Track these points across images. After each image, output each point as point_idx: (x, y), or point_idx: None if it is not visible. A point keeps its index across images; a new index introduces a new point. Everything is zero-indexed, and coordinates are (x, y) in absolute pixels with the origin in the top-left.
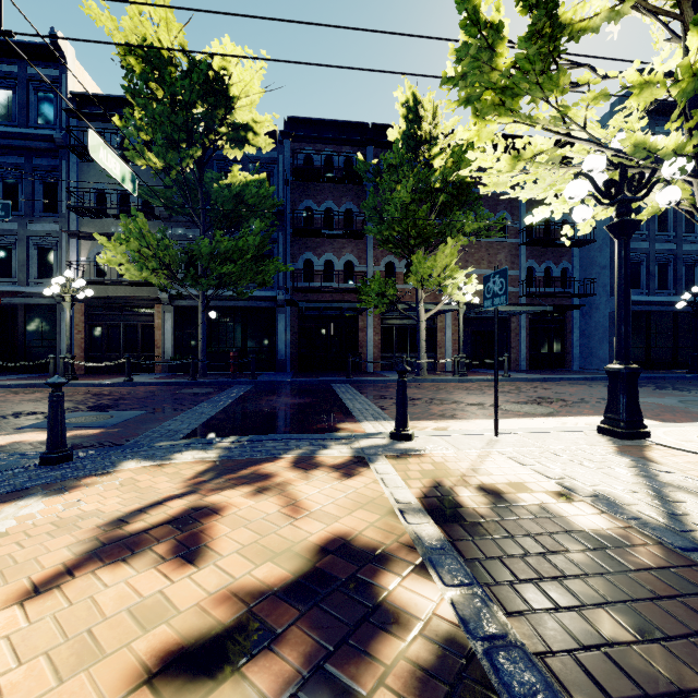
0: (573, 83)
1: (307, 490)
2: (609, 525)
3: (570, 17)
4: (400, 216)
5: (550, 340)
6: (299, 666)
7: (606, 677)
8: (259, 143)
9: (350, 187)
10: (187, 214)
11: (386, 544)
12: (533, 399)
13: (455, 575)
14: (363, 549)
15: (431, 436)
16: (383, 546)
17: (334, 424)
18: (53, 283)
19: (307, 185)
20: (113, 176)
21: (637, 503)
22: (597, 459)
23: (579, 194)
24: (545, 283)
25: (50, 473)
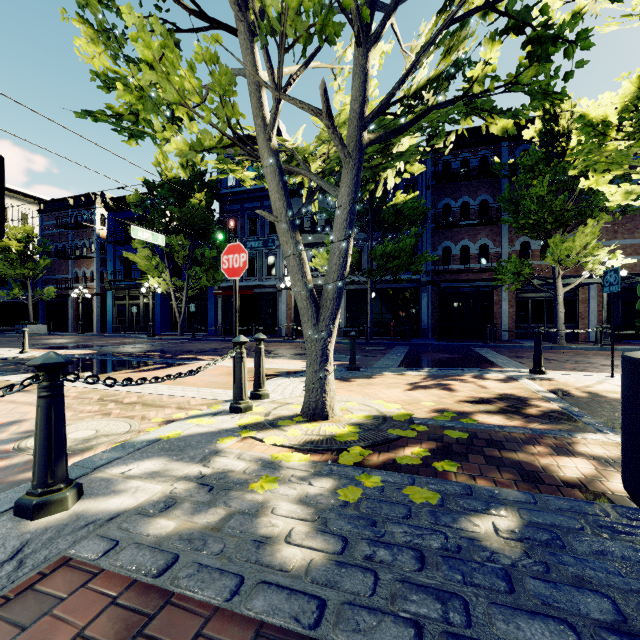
0: None
1: (486, 384)
2: None
3: None
4: (536, 207)
5: None
6: (504, 406)
7: (611, 419)
8: (413, 170)
9: (485, 180)
10: (359, 226)
11: (530, 397)
12: None
13: (560, 402)
14: (519, 396)
15: (559, 374)
16: (528, 397)
17: (486, 368)
18: (286, 280)
19: (445, 187)
20: None
21: None
22: None
23: None
24: None
25: (358, 373)
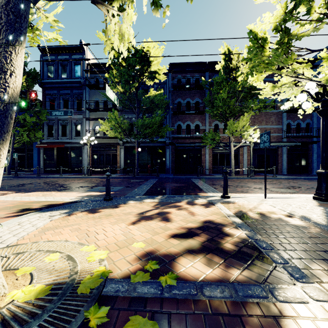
0: (299, 55)
1: (194, 210)
2: (303, 224)
3: (296, 32)
4: (222, 104)
5: (299, 159)
6: (205, 239)
7: (288, 248)
8: (160, 78)
9: (198, 91)
10: (130, 109)
11: (224, 223)
12: (287, 187)
13: (246, 229)
14: (217, 223)
15: (237, 197)
16: (223, 223)
17: (196, 193)
18: (83, 138)
19: (178, 92)
20: (112, 99)
21: (317, 219)
22: (307, 207)
23: (302, 99)
24: (297, 130)
25: (109, 203)
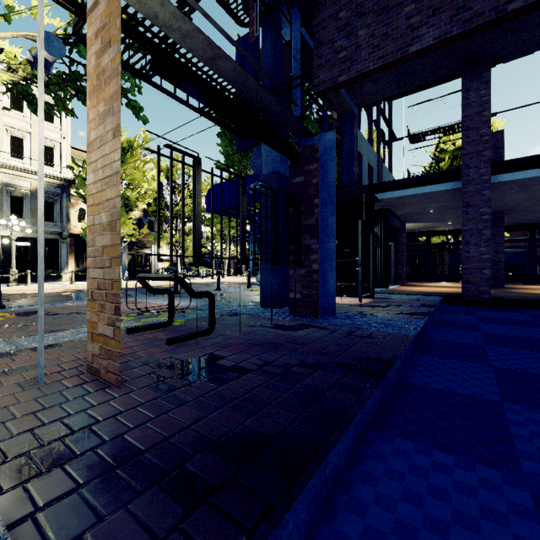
0: None
1: None
2: None
3: None
4: None
5: None
6: None
7: None
8: None
9: None
10: None
11: None
12: None
13: None
14: None
15: None
16: None
17: None
18: None
19: None
20: None
21: None
22: None
23: None
24: None
25: None
